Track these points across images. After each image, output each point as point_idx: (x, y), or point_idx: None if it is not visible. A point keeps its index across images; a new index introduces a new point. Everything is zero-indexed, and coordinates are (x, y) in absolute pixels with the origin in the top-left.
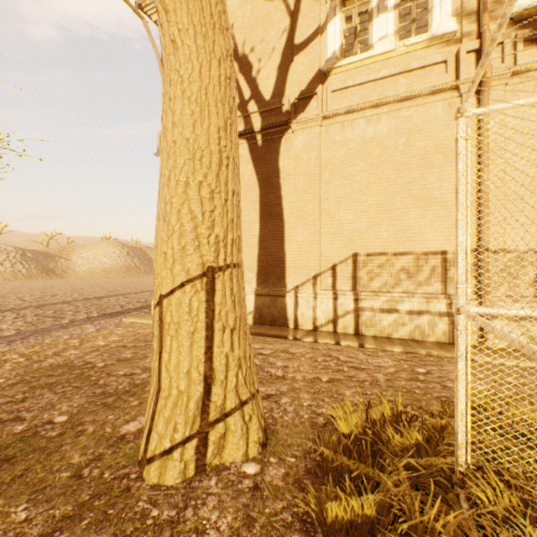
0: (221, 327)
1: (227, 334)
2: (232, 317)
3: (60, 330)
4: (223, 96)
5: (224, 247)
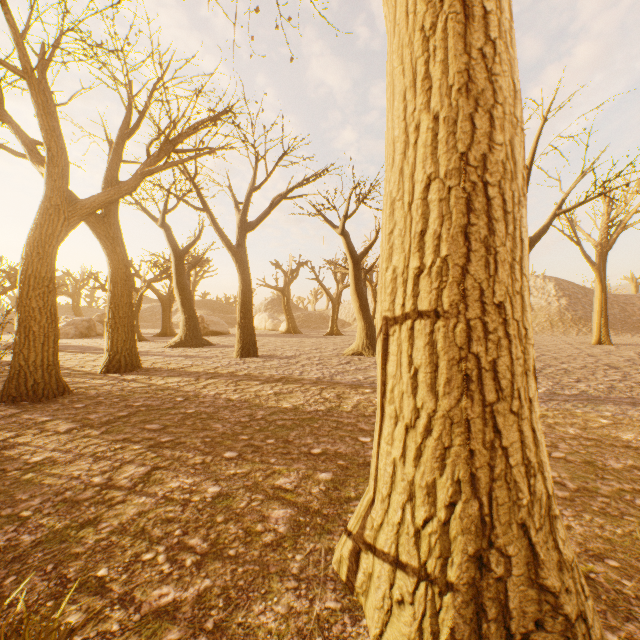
0: (393, 414)
1: (400, 429)
2: (408, 404)
3: (620, 404)
4: (411, 31)
5: (403, 285)
